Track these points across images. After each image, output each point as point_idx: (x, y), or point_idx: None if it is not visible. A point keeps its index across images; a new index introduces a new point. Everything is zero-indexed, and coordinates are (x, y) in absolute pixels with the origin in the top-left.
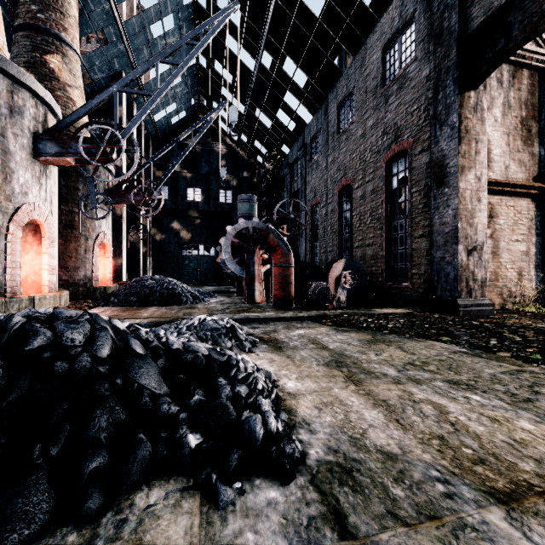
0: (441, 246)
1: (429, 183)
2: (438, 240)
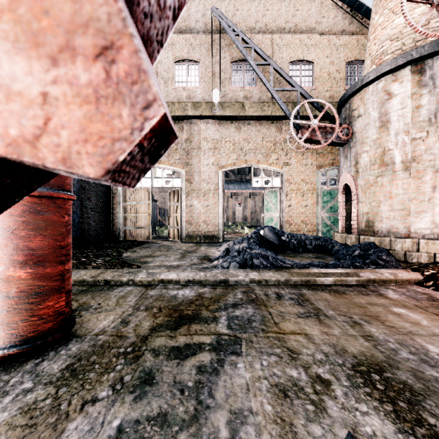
0: None
1: None
2: None
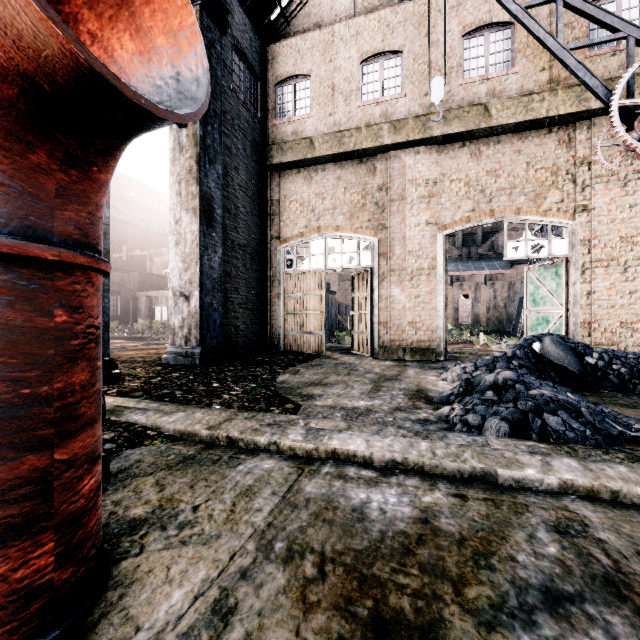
0: None
1: None
2: None
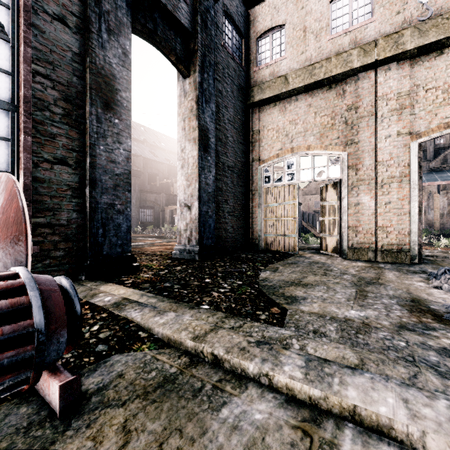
0: (110, 189)
1: (80, 88)
2: (104, 180)
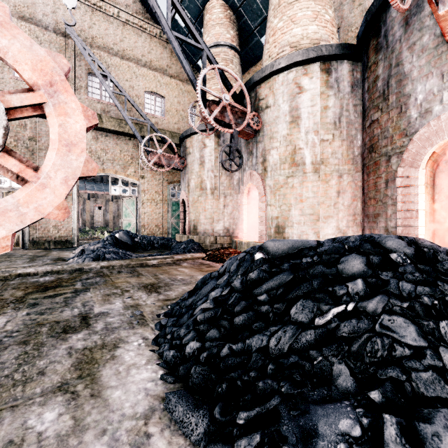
0: None
1: None
2: None
